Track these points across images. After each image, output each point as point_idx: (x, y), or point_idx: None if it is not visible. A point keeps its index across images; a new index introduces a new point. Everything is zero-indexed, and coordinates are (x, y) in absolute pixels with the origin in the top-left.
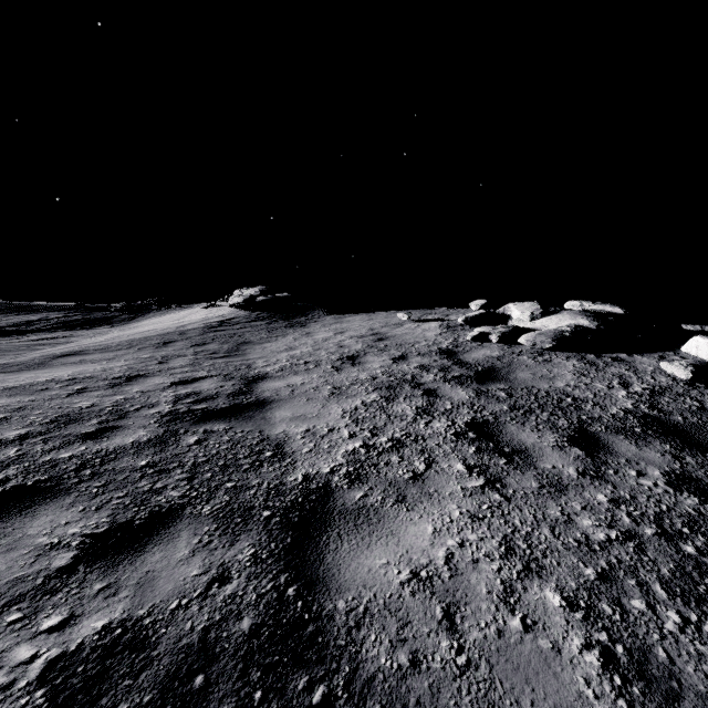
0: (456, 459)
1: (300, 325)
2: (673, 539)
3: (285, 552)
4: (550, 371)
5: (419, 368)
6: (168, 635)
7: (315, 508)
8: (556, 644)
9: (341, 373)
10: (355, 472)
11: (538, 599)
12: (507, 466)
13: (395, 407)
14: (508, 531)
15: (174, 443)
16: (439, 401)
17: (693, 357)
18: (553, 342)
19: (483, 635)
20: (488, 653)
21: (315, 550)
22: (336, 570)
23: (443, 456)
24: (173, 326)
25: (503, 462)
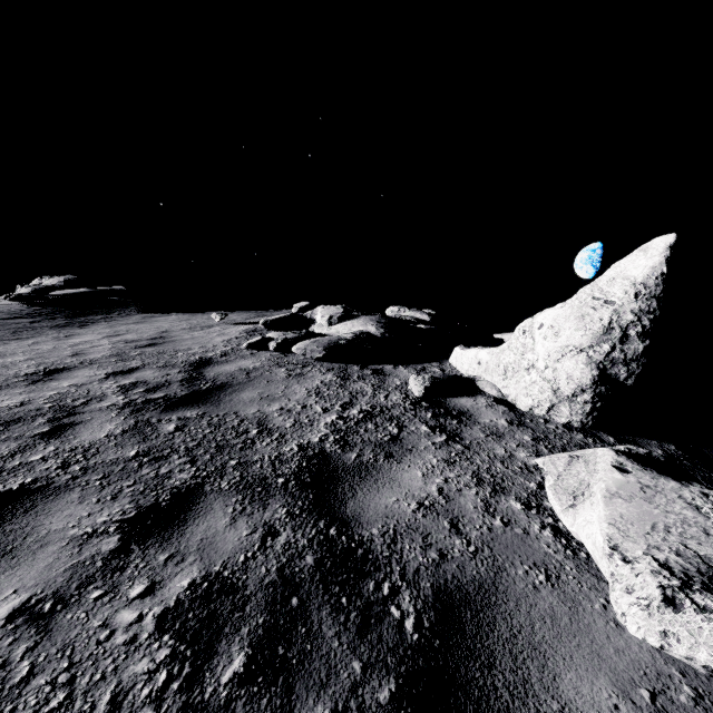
0: None
1: (79, 325)
2: None
3: None
4: (287, 388)
5: (122, 387)
6: None
7: None
8: None
9: None
10: None
11: None
12: None
13: None
14: None
15: None
16: (43, 445)
17: (451, 369)
18: (324, 351)
19: None
20: None
21: None
22: None
23: None
24: None
25: None
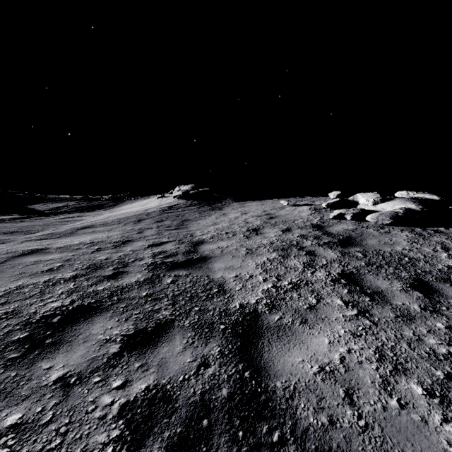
0: (335, 297)
1: (218, 209)
2: None
3: (238, 351)
4: (390, 239)
5: (300, 237)
6: (182, 395)
7: (251, 324)
8: (424, 418)
9: (250, 240)
10: (271, 303)
11: (406, 388)
12: (371, 302)
13: (289, 262)
14: (379, 344)
15: (159, 282)
16: (317, 258)
17: None
18: (391, 219)
19: (373, 409)
20: (378, 420)
21: (256, 350)
22: (271, 363)
23: (326, 294)
24: (141, 210)
25: (368, 300)
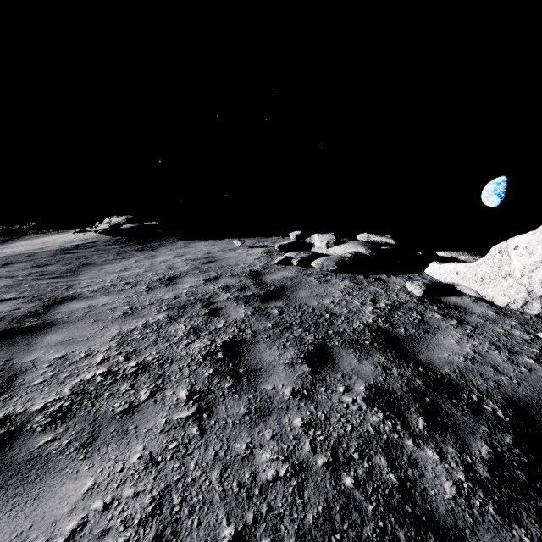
0: (185, 384)
1: (150, 249)
2: (339, 469)
3: None
4: (325, 289)
5: (222, 288)
6: None
7: None
8: None
9: (149, 293)
10: (67, 408)
11: None
12: (229, 390)
13: (171, 327)
14: (174, 479)
15: None
16: (216, 319)
17: (430, 278)
18: (336, 265)
19: None
20: None
21: None
22: None
23: (175, 381)
24: (32, 248)
25: (228, 386)
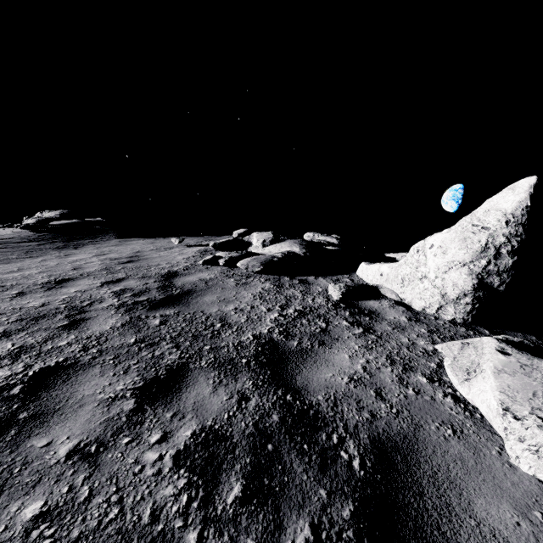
0: None
1: (73, 247)
2: None
3: None
4: (237, 293)
5: (115, 293)
6: None
7: None
8: None
9: (13, 300)
10: None
11: None
12: None
13: None
14: None
15: None
16: (66, 334)
17: (358, 279)
18: (261, 266)
19: None
20: None
21: None
22: None
23: None
24: None
25: None
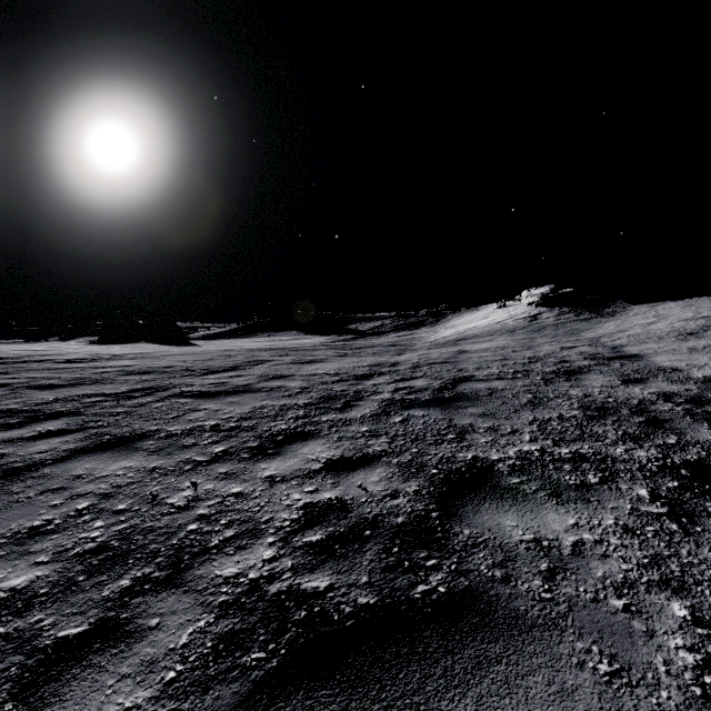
0: None
1: (610, 315)
2: None
3: None
4: None
5: None
6: (682, 394)
7: None
8: None
9: (689, 342)
10: None
11: None
12: None
13: None
14: None
15: (609, 365)
16: None
17: None
18: None
19: None
20: None
21: None
22: None
23: None
24: (491, 323)
25: None
